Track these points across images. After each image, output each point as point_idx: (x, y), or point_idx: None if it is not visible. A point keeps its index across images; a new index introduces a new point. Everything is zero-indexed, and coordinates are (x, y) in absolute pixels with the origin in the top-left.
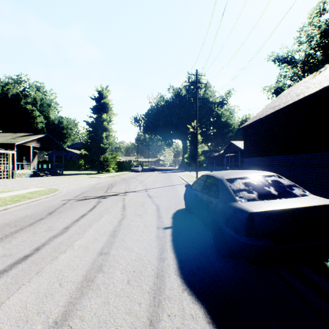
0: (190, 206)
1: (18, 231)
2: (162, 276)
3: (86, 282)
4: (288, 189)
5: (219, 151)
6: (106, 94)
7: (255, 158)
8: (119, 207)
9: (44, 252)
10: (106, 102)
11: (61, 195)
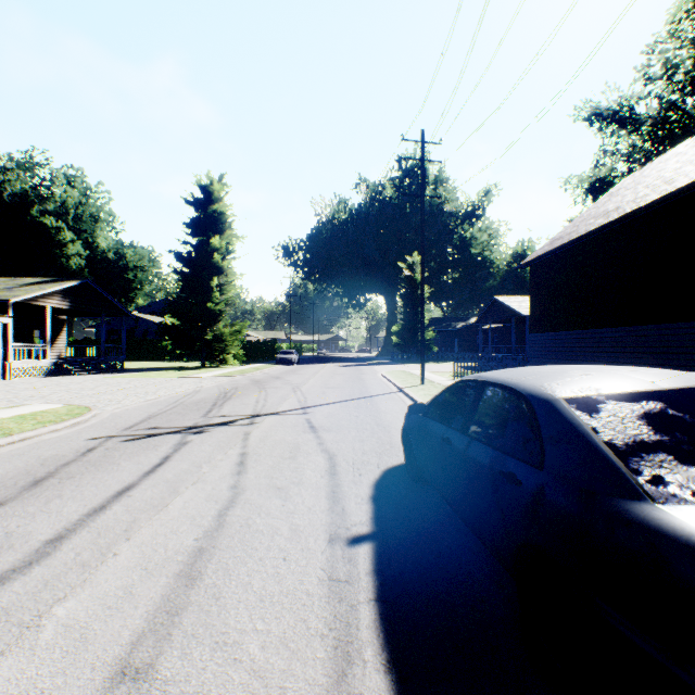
0: (423, 467)
1: None
2: None
3: None
4: None
5: (466, 319)
6: (219, 192)
7: (558, 333)
8: (228, 461)
9: None
10: (220, 209)
11: (95, 423)
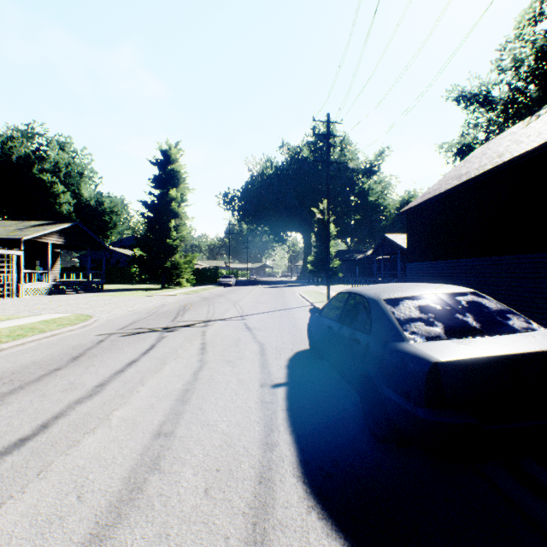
0: (318, 347)
1: (14, 391)
2: (269, 480)
3: (127, 492)
4: (498, 318)
5: (365, 251)
6: (175, 155)
7: (427, 263)
8: (194, 347)
9: (57, 431)
10: (176, 168)
11: (98, 325)
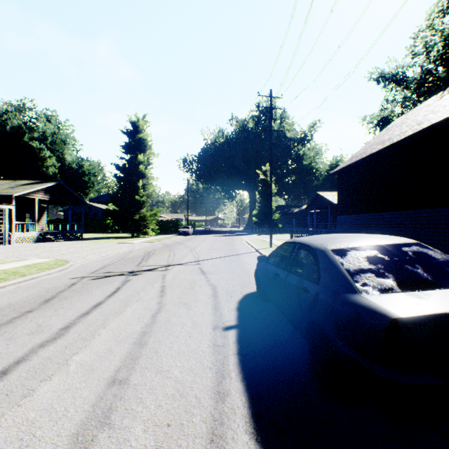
0: (265, 291)
1: None
2: (221, 438)
3: None
4: (448, 269)
5: (300, 206)
6: (143, 126)
7: (354, 216)
8: (155, 290)
9: (15, 378)
10: (143, 137)
11: (73, 269)
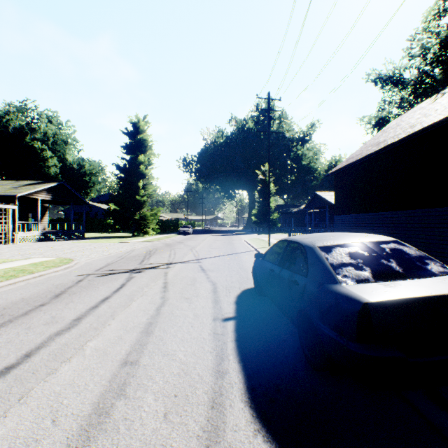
0: (262, 286)
1: (4, 325)
2: (220, 405)
3: (96, 416)
4: (418, 263)
5: (299, 206)
6: (143, 127)
7: (350, 215)
8: (158, 286)
9: (38, 360)
10: (144, 137)
11: (78, 267)
